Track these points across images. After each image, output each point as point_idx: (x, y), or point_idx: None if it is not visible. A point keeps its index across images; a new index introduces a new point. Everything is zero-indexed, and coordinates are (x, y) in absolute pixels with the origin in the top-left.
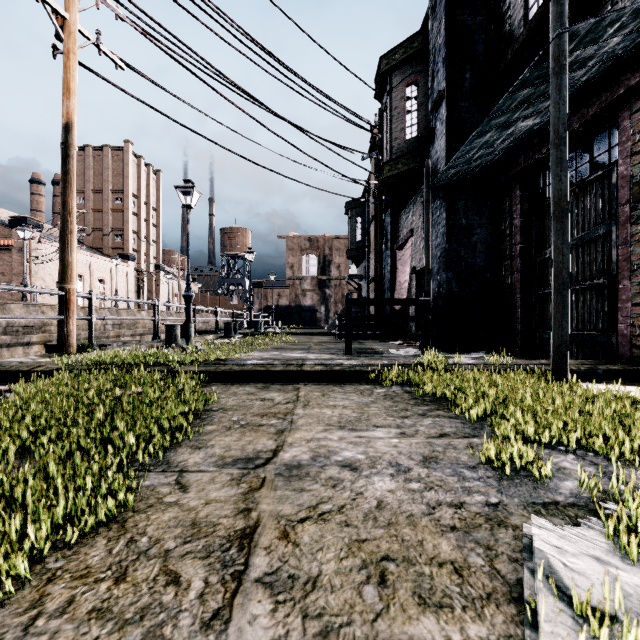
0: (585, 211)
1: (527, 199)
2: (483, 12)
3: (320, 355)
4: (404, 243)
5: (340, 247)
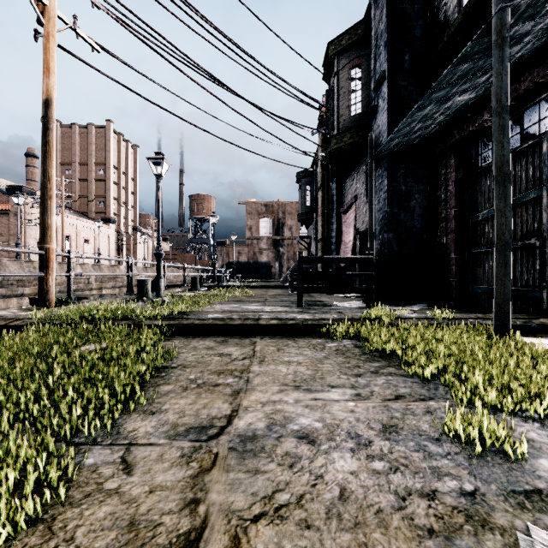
0: (516, 178)
1: (461, 167)
2: (420, 1)
3: (275, 307)
4: (348, 207)
5: (292, 211)
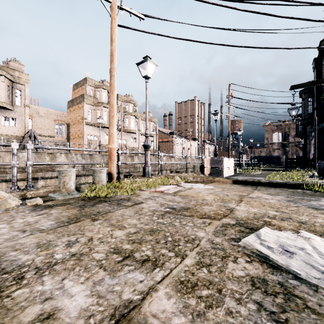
0: None
1: None
2: None
3: None
4: (312, 138)
5: (294, 127)
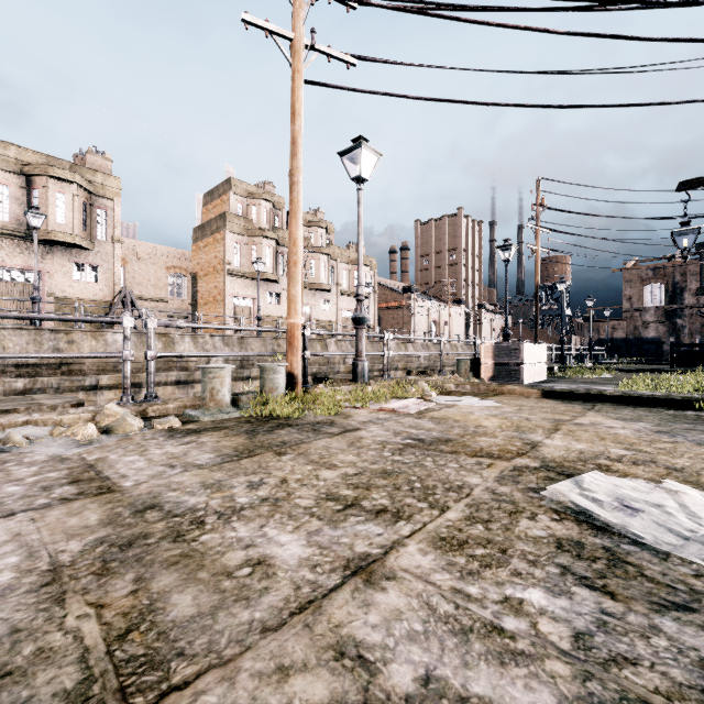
0: None
1: None
2: None
3: None
4: None
5: (698, 271)
